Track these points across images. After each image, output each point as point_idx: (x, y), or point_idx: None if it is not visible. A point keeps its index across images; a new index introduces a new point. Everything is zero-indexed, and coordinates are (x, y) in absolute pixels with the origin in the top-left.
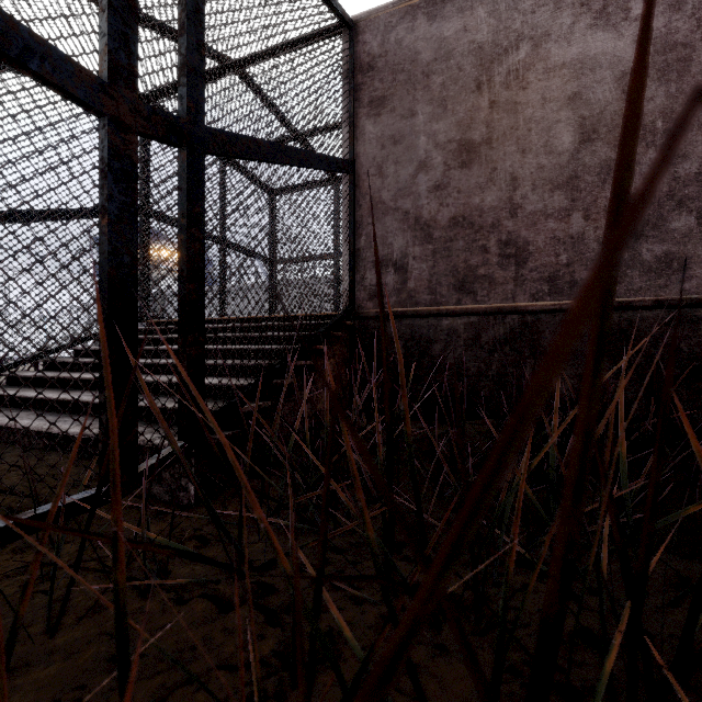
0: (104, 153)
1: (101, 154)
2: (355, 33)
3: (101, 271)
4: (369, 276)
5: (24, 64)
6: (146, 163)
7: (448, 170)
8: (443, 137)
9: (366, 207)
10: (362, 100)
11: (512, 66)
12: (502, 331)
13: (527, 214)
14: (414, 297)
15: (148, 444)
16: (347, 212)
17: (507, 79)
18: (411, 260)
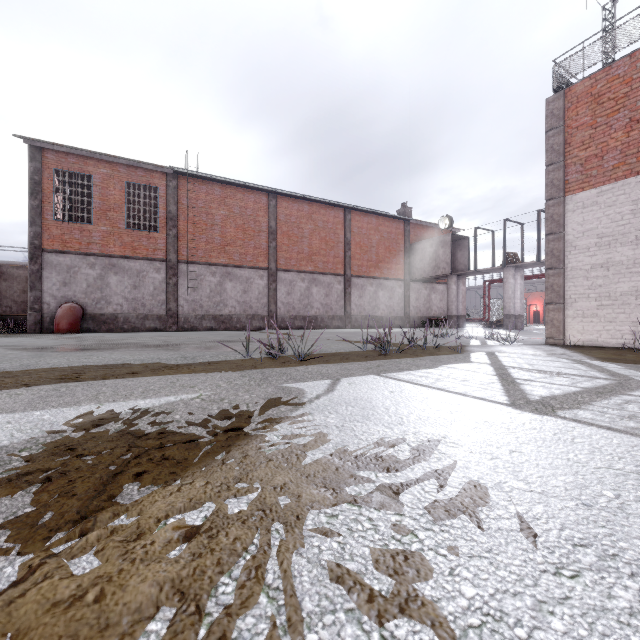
0: None
1: None
2: (0, 266)
3: None
4: (4, 309)
5: None
6: None
7: (21, 294)
8: (20, 288)
9: (3, 297)
10: (2, 278)
11: None
12: None
13: None
14: (14, 313)
15: None
16: None
17: None
18: (13, 307)
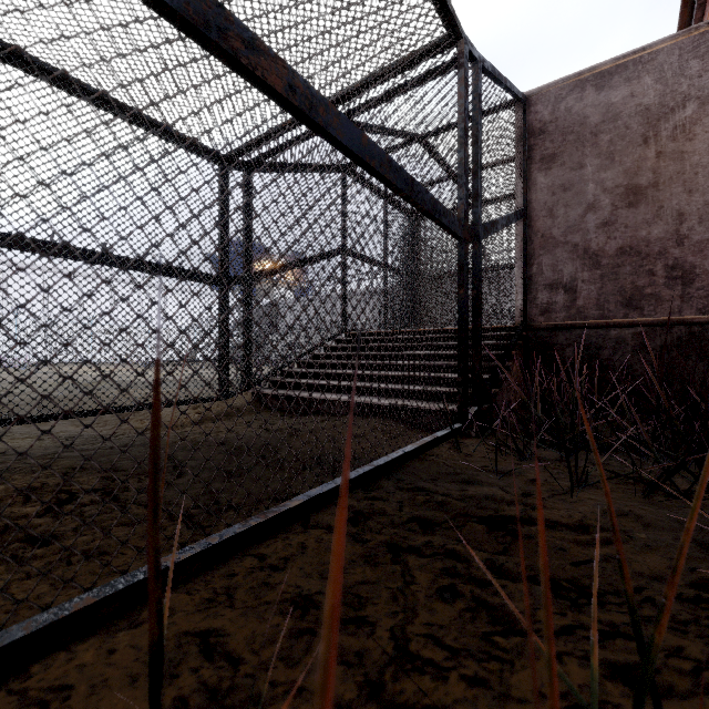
0: (461, 257)
1: (458, 258)
2: (528, 105)
3: (458, 316)
4: (540, 297)
5: (451, 229)
6: (344, 215)
7: (615, 210)
8: (611, 183)
9: (538, 242)
10: (534, 158)
11: (679, 122)
12: (669, 340)
13: (693, 243)
14: (582, 313)
15: (443, 409)
16: (520, 246)
17: (673, 133)
18: (580, 283)
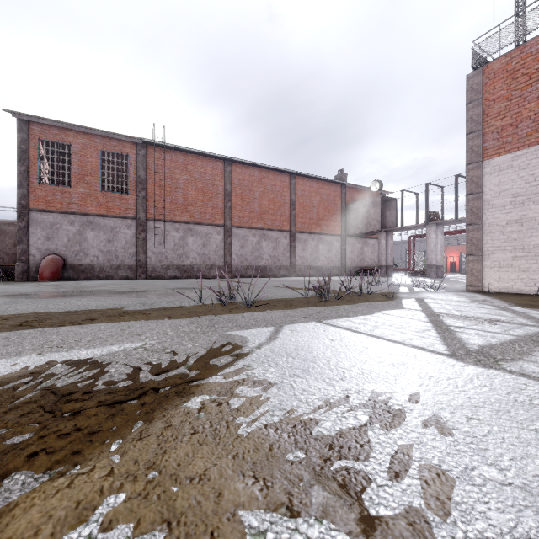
0: None
1: None
2: None
3: None
4: None
5: None
6: None
7: (12, 247)
8: (11, 242)
9: None
10: None
11: None
12: None
13: None
14: (6, 263)
15: None
16: None
17: None
18: (5, 258)
